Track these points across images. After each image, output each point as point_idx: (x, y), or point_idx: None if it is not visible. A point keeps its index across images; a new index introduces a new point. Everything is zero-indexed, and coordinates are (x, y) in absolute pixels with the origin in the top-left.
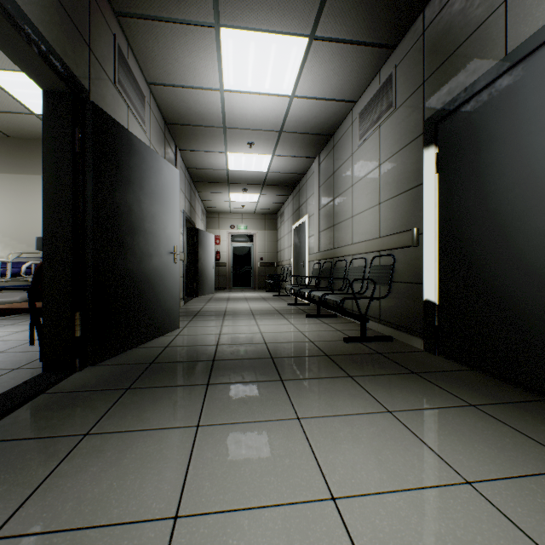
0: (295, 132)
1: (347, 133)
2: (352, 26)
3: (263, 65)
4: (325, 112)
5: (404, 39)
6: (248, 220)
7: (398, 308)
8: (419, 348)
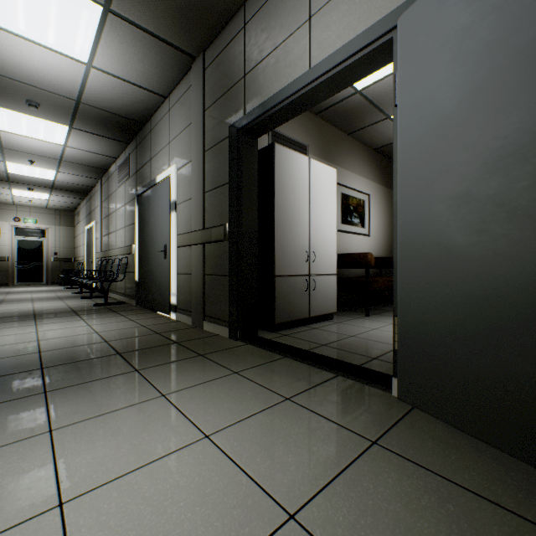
0: (75, 162)
1: (115, 174)
2: (97, 130)
3: (36, 128)
4: (96, 158)
5: (132, 143)
6: (39, 215)
7: (131, 286)
8: (135, 305)
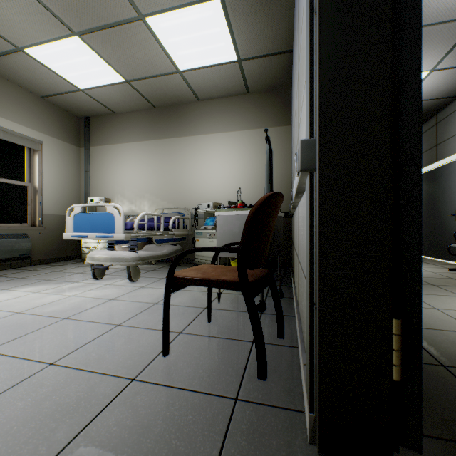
0: None
1: None
2: None
3: None
4: None
5: None
6: None
7: None
8: None
